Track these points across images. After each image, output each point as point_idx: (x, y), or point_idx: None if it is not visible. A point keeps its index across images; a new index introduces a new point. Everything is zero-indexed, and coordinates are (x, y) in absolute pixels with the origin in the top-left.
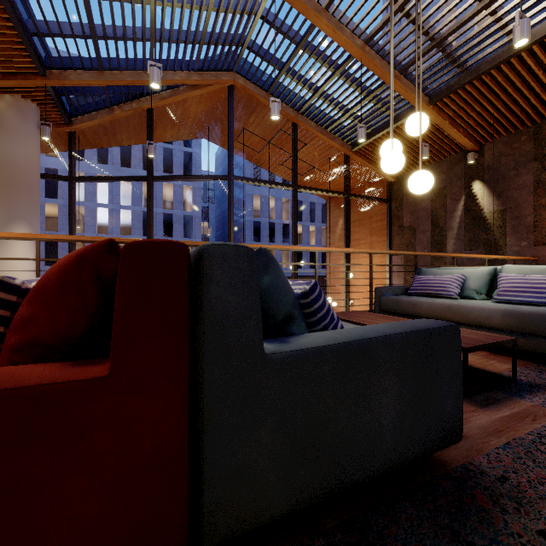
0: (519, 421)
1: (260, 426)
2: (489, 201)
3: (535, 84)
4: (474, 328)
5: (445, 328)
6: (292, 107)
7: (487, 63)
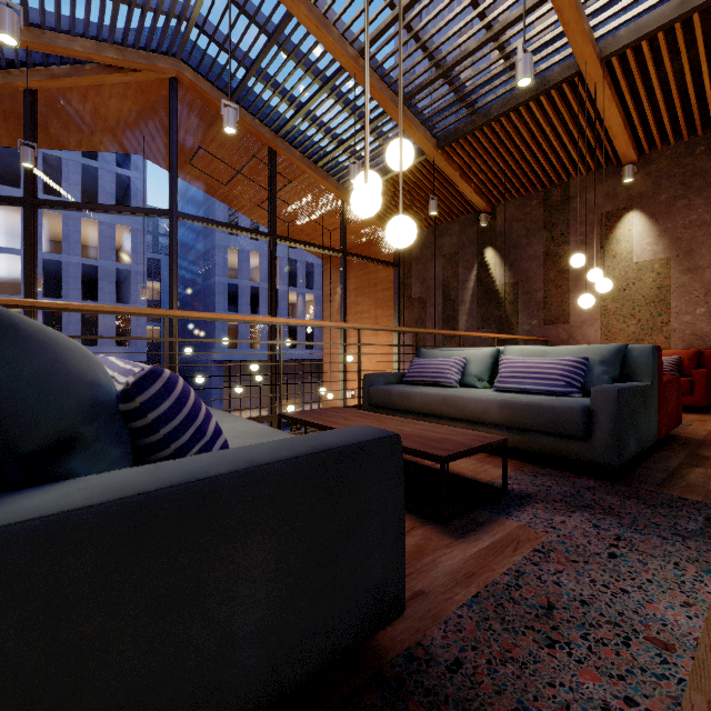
0: (498, 553)
1: None
2: (501, 272)
3: (544, 141)
4: (471, 424)
5: (375, 443)
6: (268, 125)
7: (497, 108)
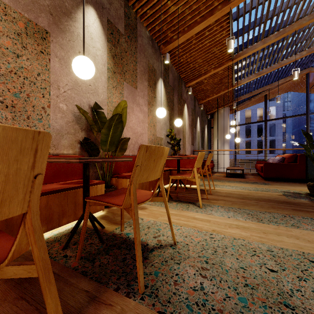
0: None
1: (313, 170)
2: None
3: None
4: None
5: None
6: None
7: None
